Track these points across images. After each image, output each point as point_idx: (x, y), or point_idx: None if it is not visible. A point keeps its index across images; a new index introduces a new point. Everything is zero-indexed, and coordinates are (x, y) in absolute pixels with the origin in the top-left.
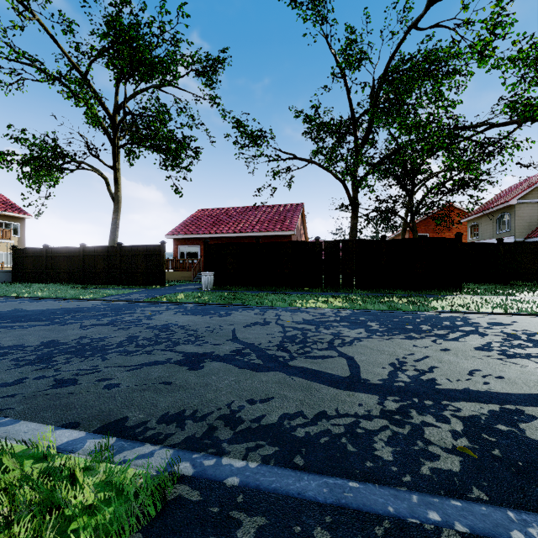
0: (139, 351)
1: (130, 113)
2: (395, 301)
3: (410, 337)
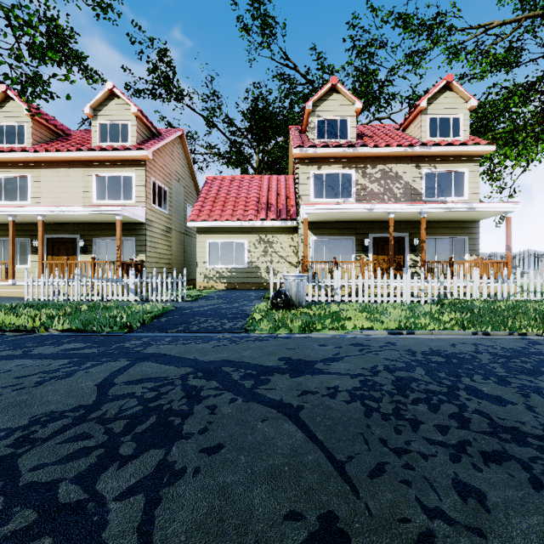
0: (385, 370)
1: None
2: None
3: None
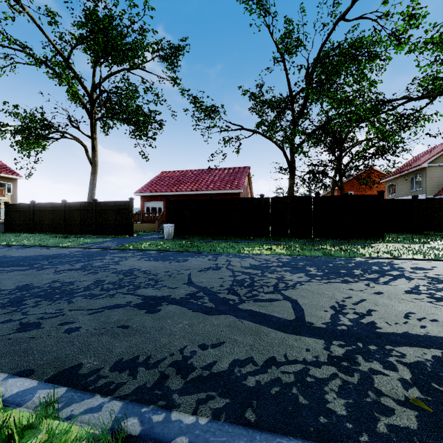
0: (103, 295)
1: (105, 91)
2: (328, 248)
3: (346, 281)
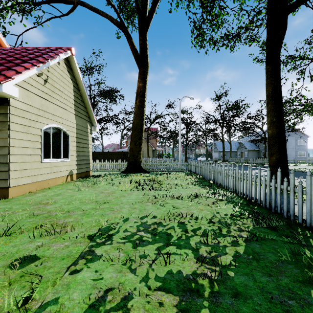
0: None
1: None
2: None
3: None
